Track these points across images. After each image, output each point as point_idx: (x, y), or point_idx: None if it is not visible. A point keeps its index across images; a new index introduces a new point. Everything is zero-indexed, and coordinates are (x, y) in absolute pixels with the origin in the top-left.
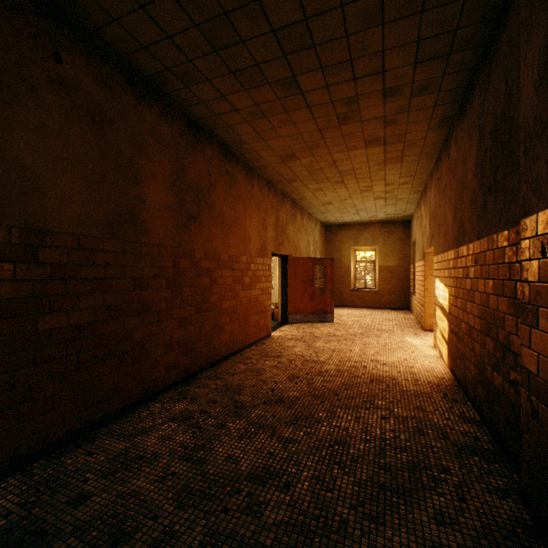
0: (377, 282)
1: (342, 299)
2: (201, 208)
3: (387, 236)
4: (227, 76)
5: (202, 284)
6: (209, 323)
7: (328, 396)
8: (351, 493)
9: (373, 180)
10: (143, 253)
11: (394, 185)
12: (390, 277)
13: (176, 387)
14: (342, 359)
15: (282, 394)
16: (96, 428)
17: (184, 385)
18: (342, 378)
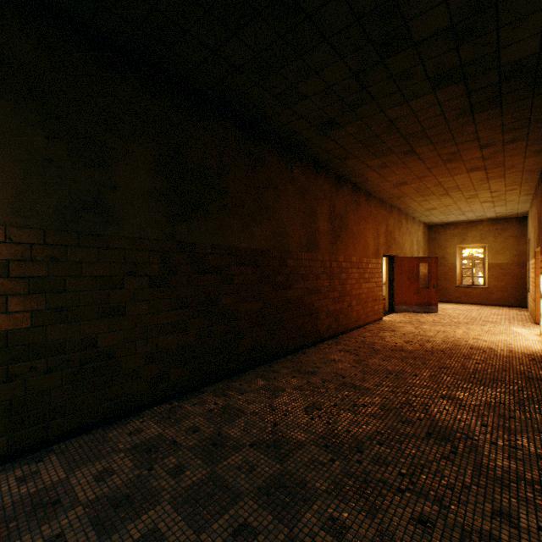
0: (486, 279)
1: (446, 295)
2: (342, 229)
3: (498, 234)
4: (368, 155)
5: (342, 278)
6: (345, 303)
7: (436, 351)
8: (452, 381)
9: (477, 190)
10: (317, 259)
11: (500, 192)
12: (501, 274)
13: (331, 339)
14: (446, 336)
15: (402, 348)
16: (302, 349)
17: (335, 339)
18: (447, 345)
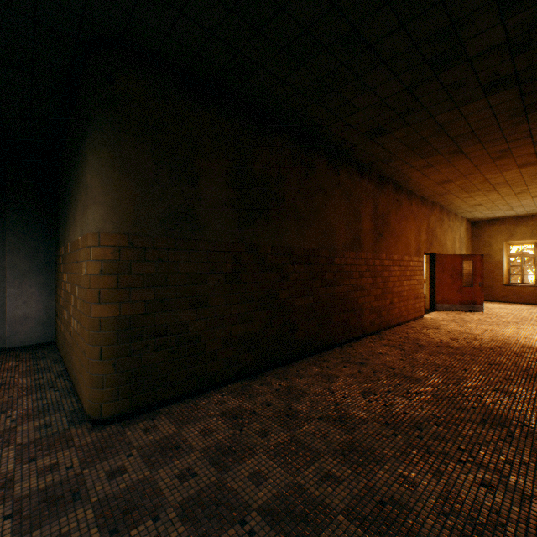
0: None
1: (491, 293)
2: (384, 228)
3: None
4: (413, 156)
5: (384, 275)
6: (387, 300)
7: (484, 349)
8: (503, 376)
9: (529, 185)
10: (361, 258)
11: None
12: None
13: (374, 335)
14: (494, 334)
15: (448, 344)
16: (347, 343)
17: (378, 334)
18: (495, 343)
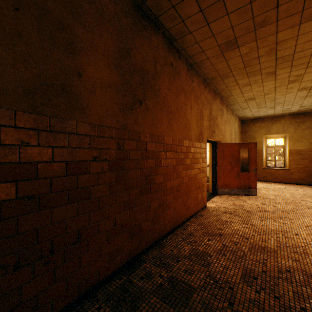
0: (287, 163)
1: None
2: (147, 93)
3: (297, 125)
4: None
5: (148, 166)
6: (154, 202)
7: None
8: None
9: (309, 66)
10: (79, 132)
11: None
12: (300, 159)
13: (120, 273)
14: (294, 248)
15: None
16: None
17: (128, 271)
18: None
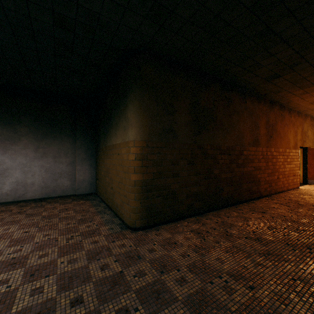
0: None
1: None
2: (273, 132)
3: None
4: (295, 88)
5: (273, 161)
6: (275, 176)
7: None
8: None
9: None
10: (259, 150)
11: None
12: None
13: (266, 197)
14: None
15: None
16: (251, 201)
17: (269, 197)
18: None
